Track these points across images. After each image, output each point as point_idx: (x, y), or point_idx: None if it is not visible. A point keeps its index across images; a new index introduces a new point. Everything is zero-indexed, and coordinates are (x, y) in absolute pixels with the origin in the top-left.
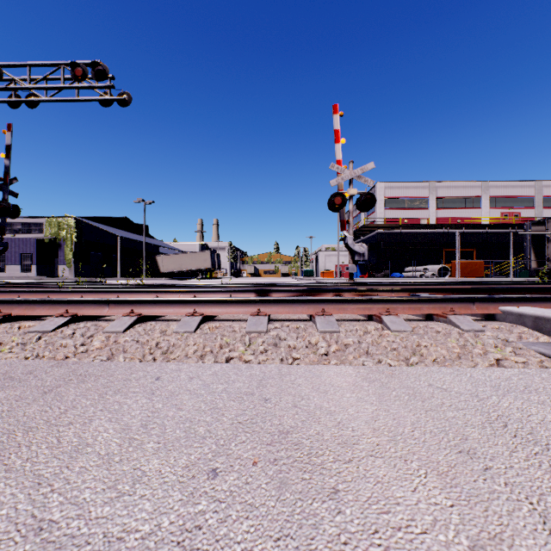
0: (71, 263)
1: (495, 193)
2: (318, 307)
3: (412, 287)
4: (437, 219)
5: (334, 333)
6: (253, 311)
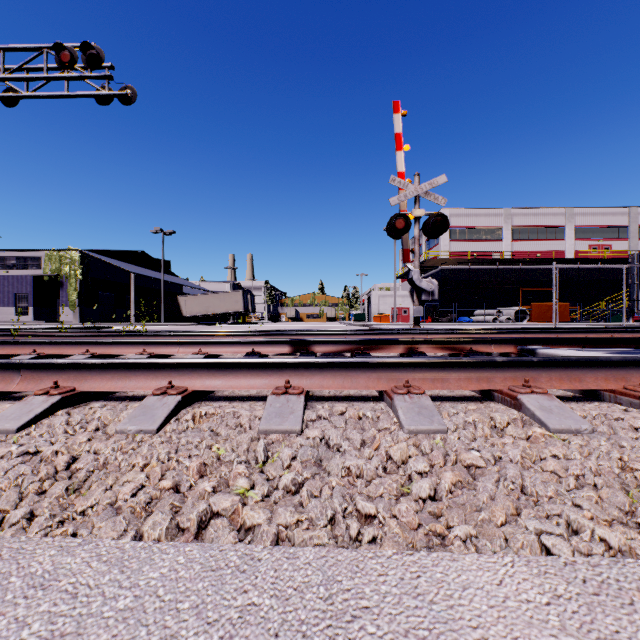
0: (76, 304)
1: (582, 221)
2: (396, 377)
3: (505, 335)
4: (513, 253)
5: (436, 435)
6: (279, 383)
